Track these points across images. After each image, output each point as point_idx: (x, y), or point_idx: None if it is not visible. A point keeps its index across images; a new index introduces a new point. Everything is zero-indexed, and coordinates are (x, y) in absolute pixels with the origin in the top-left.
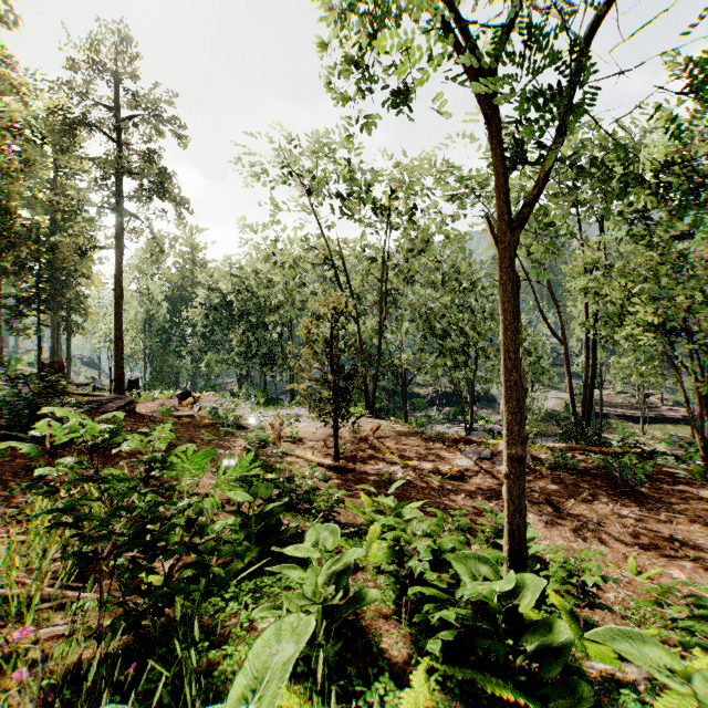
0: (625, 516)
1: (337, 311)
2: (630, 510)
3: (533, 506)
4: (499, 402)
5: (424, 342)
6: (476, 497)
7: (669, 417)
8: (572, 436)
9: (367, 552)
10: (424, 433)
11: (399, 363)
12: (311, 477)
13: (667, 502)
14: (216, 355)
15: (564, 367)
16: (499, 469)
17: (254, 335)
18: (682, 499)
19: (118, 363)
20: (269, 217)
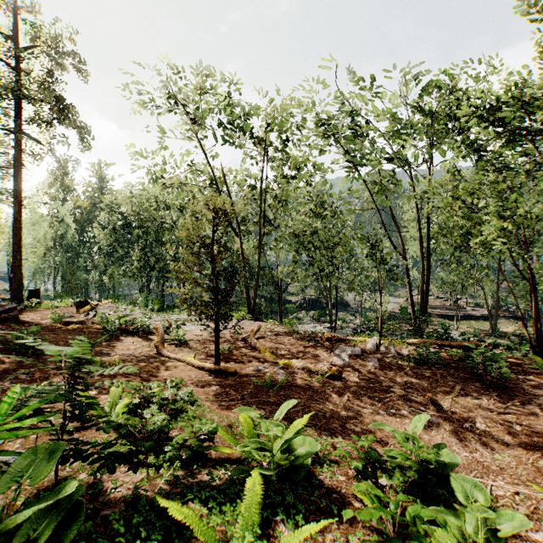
0: (503, 411)
1: (218, 212)
2: (505, 405)
3: (416, 405)
4: (351, 306)
5: (296, 257)
6: (358, 398)
7: (473, 315)
8: (419, 332)
9: (243, 540)
10: (299, 332)
11: (276, 274)
12: (173, 397)
13: (531, 394)
14: (118, 269)
15: (406, 277)
16: (372, 365)
17: (152, 252)
18: (541, 389)
19: (17, 274)
20: (160, 141)
